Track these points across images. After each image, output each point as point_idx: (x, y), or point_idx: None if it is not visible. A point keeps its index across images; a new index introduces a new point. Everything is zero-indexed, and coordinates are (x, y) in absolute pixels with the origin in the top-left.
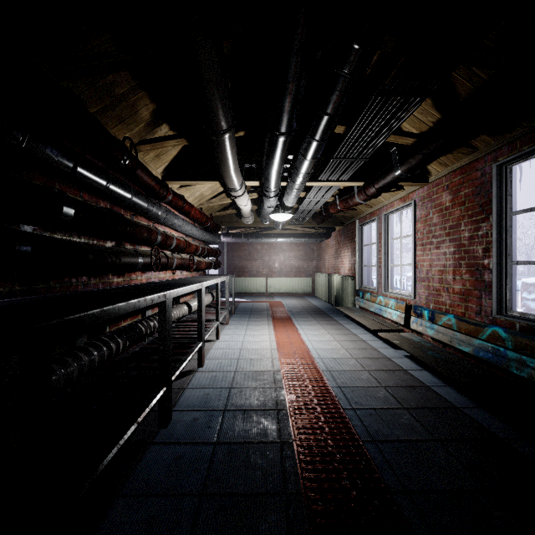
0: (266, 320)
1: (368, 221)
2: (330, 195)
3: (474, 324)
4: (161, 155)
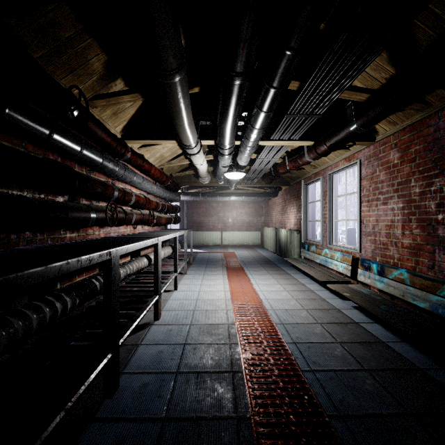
0: (221, 270)
1: (313, 181)
2: (280, 155)
3: (431, 280)
4: (119, 113)
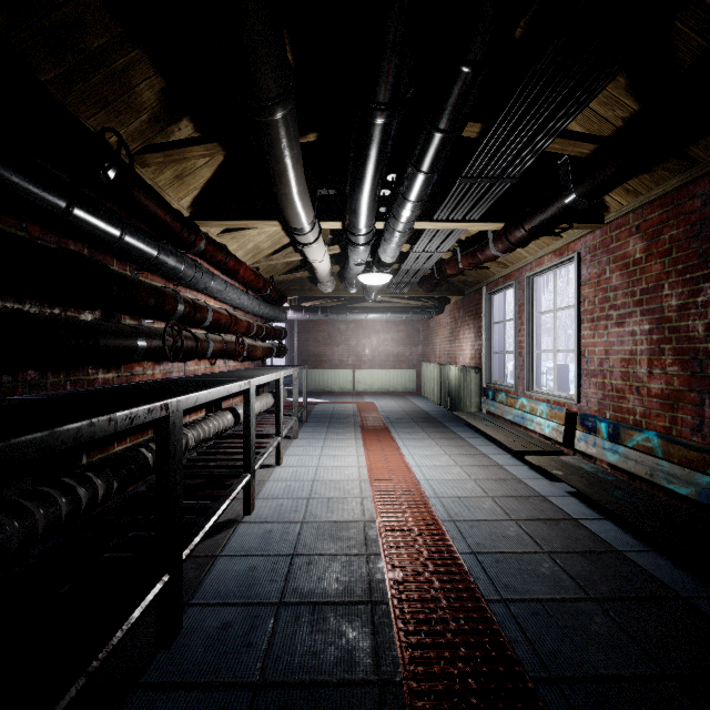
0: (352, 432)
1: (501, 288)
2: (449, 245)
3: (698, 450)
4: (185, 177)
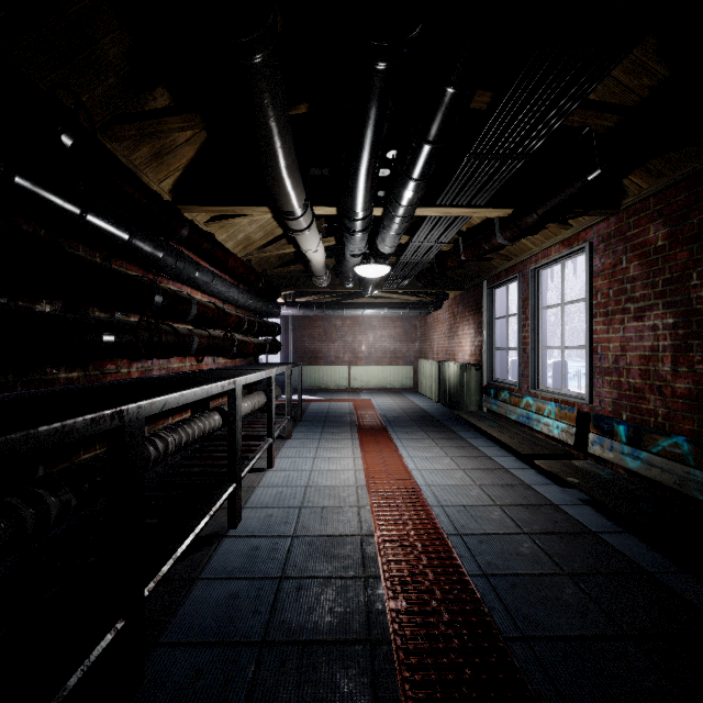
0: (348, 431)
1: (503, 282)
2: (451, 235)
3: None
4: (165, 156)
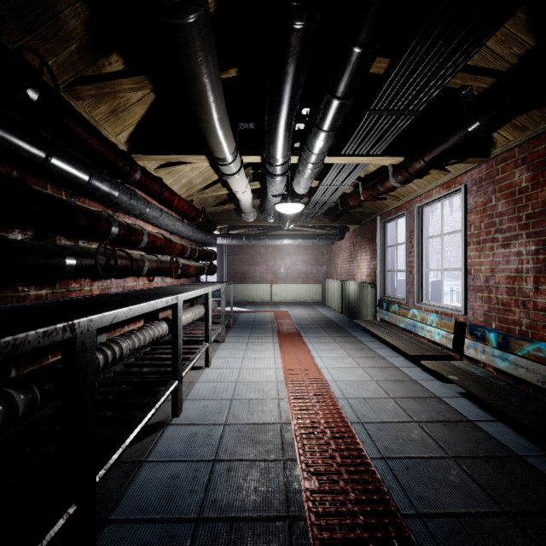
0: (270, 336)
1: (393, 217)
2: (353, 179)
3: None
4: (120, 113)
